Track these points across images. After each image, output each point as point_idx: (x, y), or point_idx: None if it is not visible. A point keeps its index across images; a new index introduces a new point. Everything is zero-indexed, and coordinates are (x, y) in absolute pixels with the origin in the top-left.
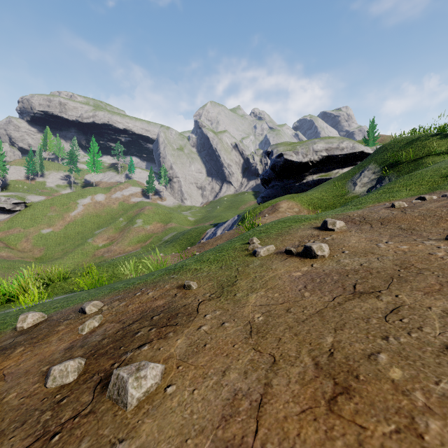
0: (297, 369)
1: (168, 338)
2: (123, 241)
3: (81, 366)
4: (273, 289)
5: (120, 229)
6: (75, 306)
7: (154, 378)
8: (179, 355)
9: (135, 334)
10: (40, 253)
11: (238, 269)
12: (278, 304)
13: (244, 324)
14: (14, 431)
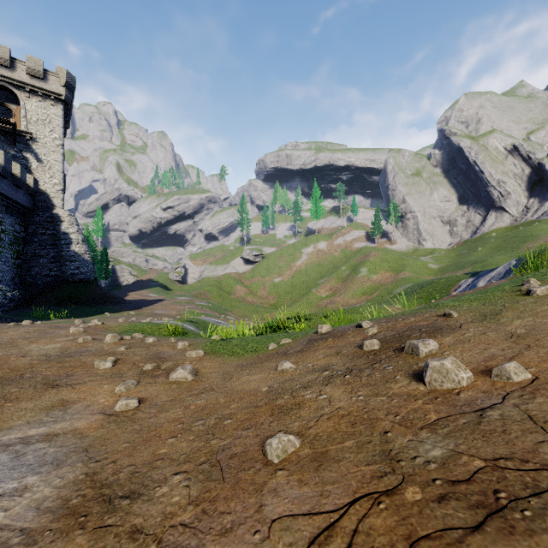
0: (546, 350)
1: (437, 337)
2: (346, 293)
3: (379, 344)
4: (543, 317)
5: (343, 279)
6: (348, 326)
7: (434, 346)
8: (449, 343)
9: (409, 336)
10: (274, 300)
11: (504, 305)
12: (545, 325)
13: (505, 333)
14: (357, 359)
